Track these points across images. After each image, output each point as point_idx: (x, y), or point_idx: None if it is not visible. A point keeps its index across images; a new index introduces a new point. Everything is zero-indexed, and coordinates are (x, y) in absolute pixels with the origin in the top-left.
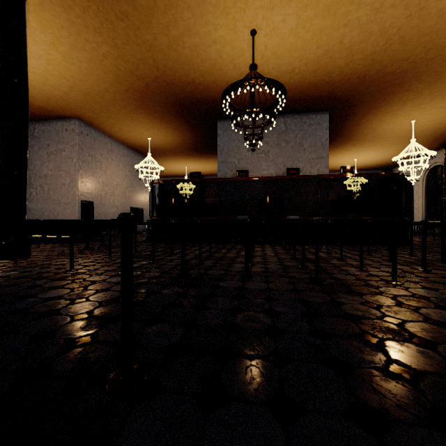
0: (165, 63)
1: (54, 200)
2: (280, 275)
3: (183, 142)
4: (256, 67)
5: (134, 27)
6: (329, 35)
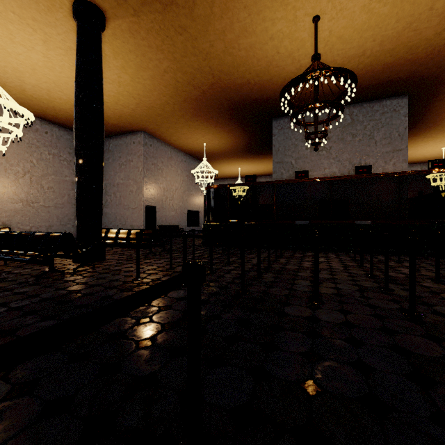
0: (220, 68)
1: (124, 205)
2: (358, 302)
3: (237, 144)
4: (320, 57)
5: (191, 38)
6: (415, 3)
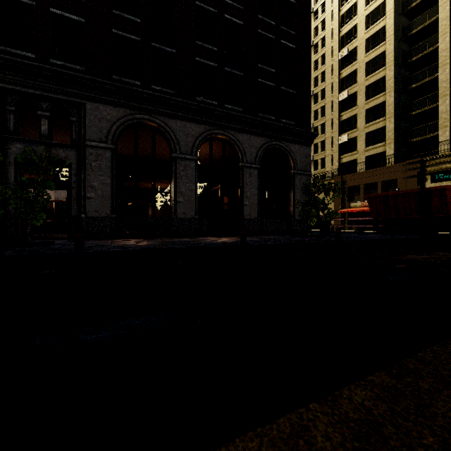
0: None
1: None
2: None
3: None
4: None
5: None
6: None
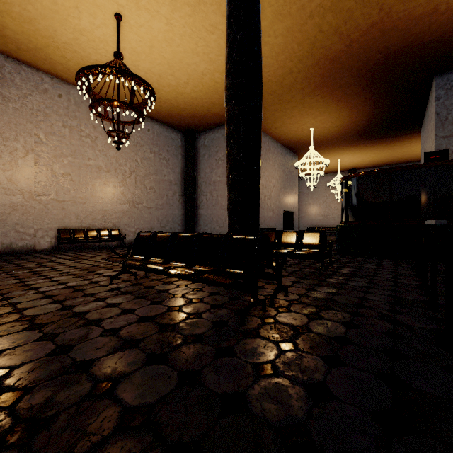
0: None
1: (221, 205)
2: None
3: (354, 126)
4: None
5: None
6: None
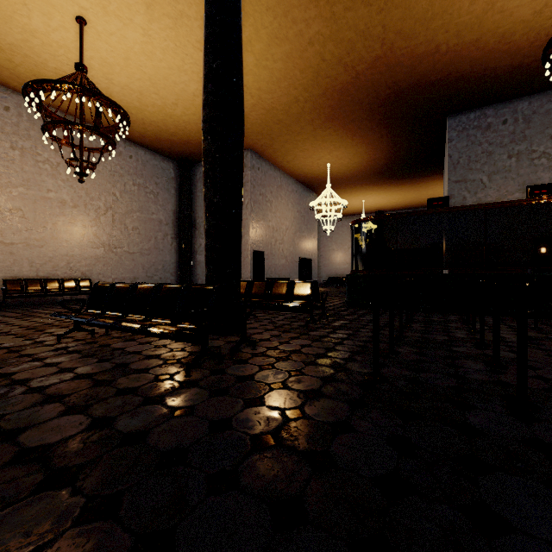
0: (400, 26)
1: None
2: None
3: (374, 163)
4: None
5: None
6: None
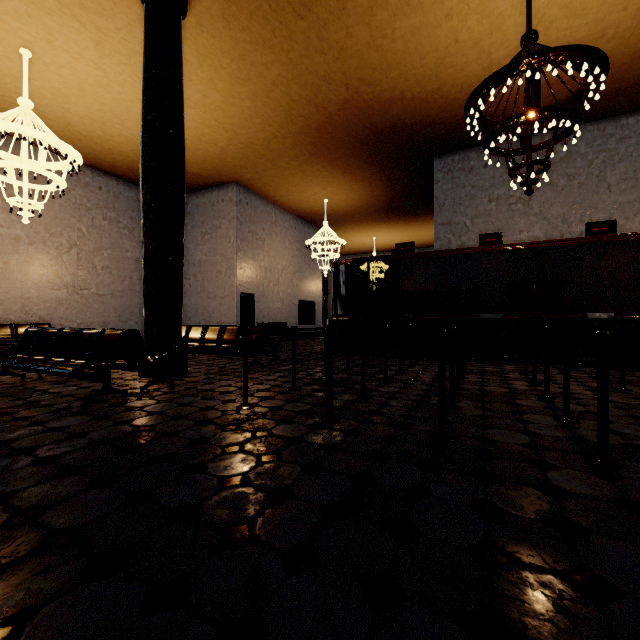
0: (360, 74)
1: (208, 293)
2: None
3: (374, 200)
4: (536, 37)
5: (318, 24)
6: None
